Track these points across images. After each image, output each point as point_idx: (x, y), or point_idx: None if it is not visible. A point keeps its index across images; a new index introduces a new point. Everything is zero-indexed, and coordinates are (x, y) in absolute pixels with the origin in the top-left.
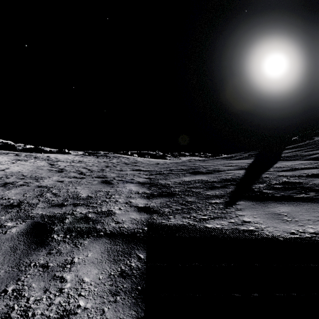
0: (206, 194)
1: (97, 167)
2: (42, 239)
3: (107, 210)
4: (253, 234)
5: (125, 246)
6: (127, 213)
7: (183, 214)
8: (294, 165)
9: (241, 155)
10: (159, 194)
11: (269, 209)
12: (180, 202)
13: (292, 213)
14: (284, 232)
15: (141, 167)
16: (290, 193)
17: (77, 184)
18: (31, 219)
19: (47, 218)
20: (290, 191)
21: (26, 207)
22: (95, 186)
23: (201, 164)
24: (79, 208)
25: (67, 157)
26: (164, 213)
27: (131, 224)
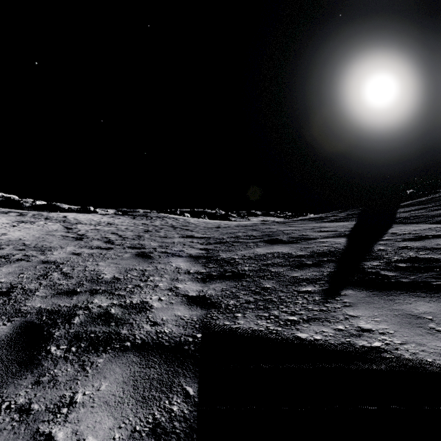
0: (292, 276)
1: (133, 232)
2: (31, 354)
3: (141, 301)
4: (383, 357)
5: (164, 371)
6: (171, 306)
7: (257, 311)
8: (420, 231)
9: (337, 215)
10: (220, 275)
11: (398, 306)
12: (252, 288)
13: (440, 316)
14: (440, 356)
15: (194, 232)
16: (426, 277)
17: (100, 258)
18: (22, 317)
19: (46, 314)
20: (424, 273)
21: (19, 295)
22: (127, 262)
23: (280, 229)
24: (98, 297)
25: (91, 218)
26: (227, 308)
27: (176, 326)
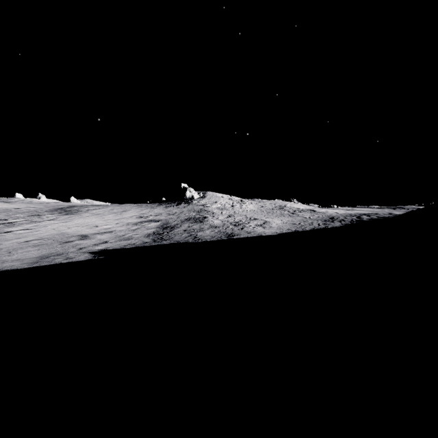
0: None
1: None
2: None
3: None
4: None
5: None
6: None
7: None
8: None
9: None
10: None
11: None
12: None
13: None
14: None
15: None
16: None
17: None
18: None
19: None
20: None
21: None
22: None
23: None
24: None
25: (368, 209)
26: None
27: None
